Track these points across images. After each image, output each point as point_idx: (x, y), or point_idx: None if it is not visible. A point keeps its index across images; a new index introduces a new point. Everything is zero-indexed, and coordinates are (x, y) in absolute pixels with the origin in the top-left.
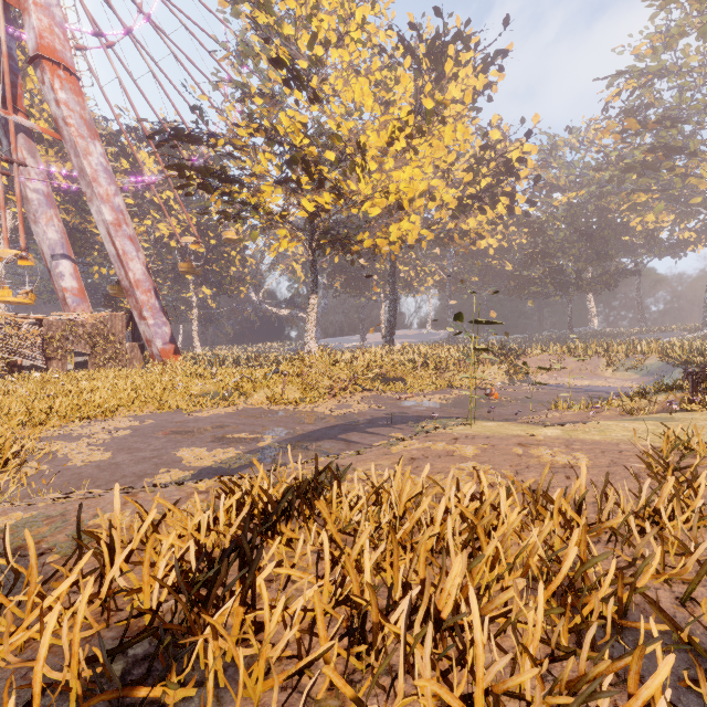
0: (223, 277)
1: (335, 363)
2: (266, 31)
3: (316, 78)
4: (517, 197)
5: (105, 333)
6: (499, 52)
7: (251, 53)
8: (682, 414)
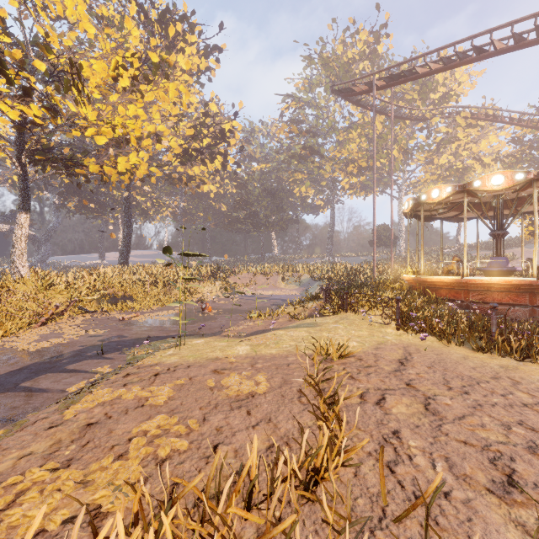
0: None
1: (50, 287)
2: None
3: None
4: (229, 158)
5: None
6: (217, 47)
7: None
8: (321, 319)
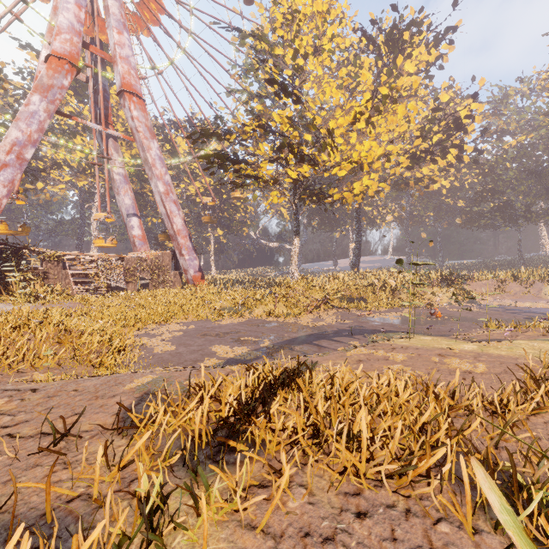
0: (231, 221)
1: (312, 287)
2: (263, 53)
3: (298, 81)
4: (465, 147)
5: (159, 265)
6: (449, 29)
7: (252, 70)
8: None
